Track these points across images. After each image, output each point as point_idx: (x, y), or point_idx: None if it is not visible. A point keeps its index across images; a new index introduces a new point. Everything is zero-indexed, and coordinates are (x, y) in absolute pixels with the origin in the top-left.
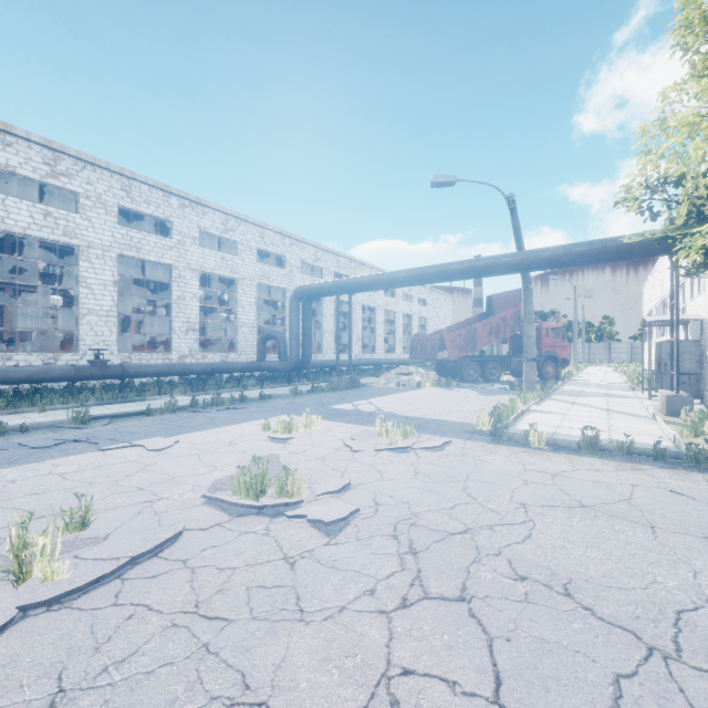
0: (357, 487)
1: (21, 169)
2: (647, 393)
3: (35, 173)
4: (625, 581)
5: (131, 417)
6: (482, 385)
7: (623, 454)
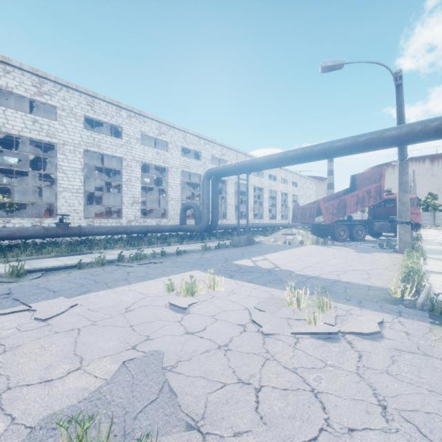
0: None
1: (17, 90)
2: None
3: (27, 92)
4: None
5: (65, 270)
6: (352, 243)
7: None
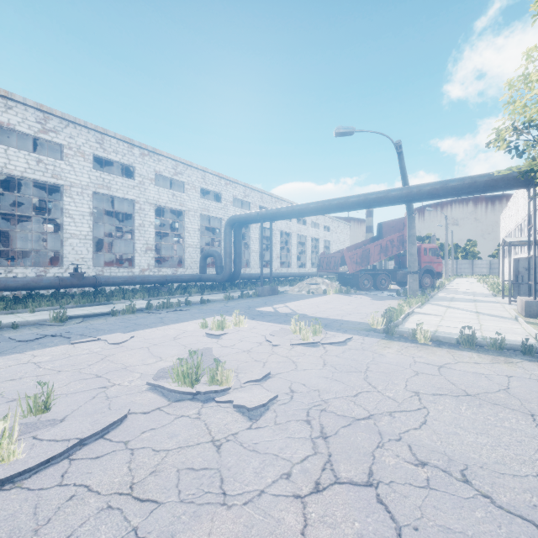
0: (276, 376)
1: (19, 127)
2: (506, 299)
3: (30, 129)
4: (517, 468)
5: (99, 317)
6: (374, 292)
7: (495, 349)
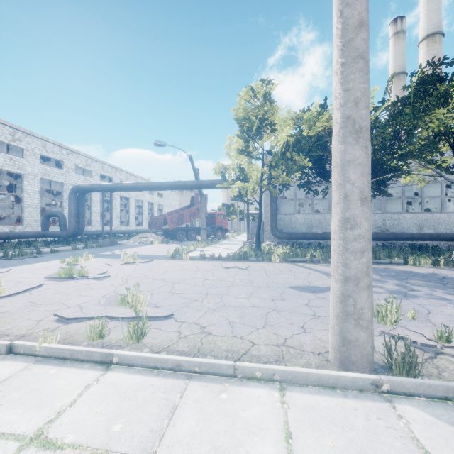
0: (111, 272)
1: None
2: None
3: None
4: (179, 277)
5: None
6: (185, 242)
7: (211, 259)
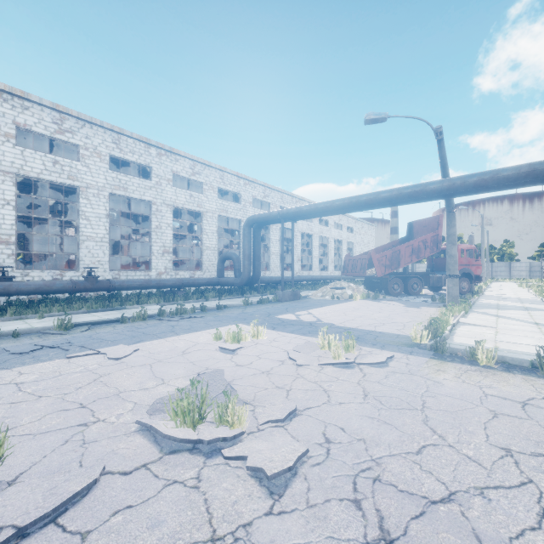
0: (304, 413)
1: (36, 128)
2: None
3: (46, 130)
4: None
5: (108, 324)
6: (406, 298)
7: None
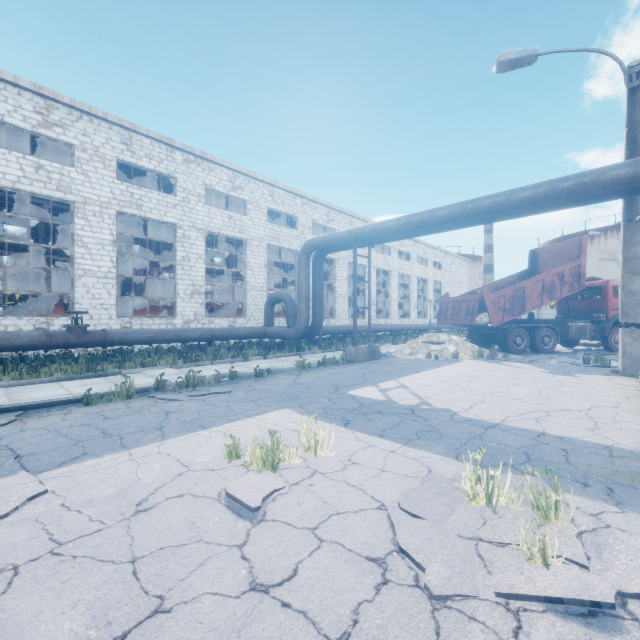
0: None
1: (10, 118)
2: None
3: (26, 122)
4: None
5: (63, 407)
6: (537, 357)
7: None
